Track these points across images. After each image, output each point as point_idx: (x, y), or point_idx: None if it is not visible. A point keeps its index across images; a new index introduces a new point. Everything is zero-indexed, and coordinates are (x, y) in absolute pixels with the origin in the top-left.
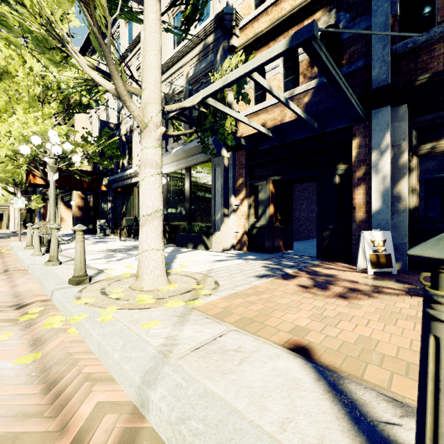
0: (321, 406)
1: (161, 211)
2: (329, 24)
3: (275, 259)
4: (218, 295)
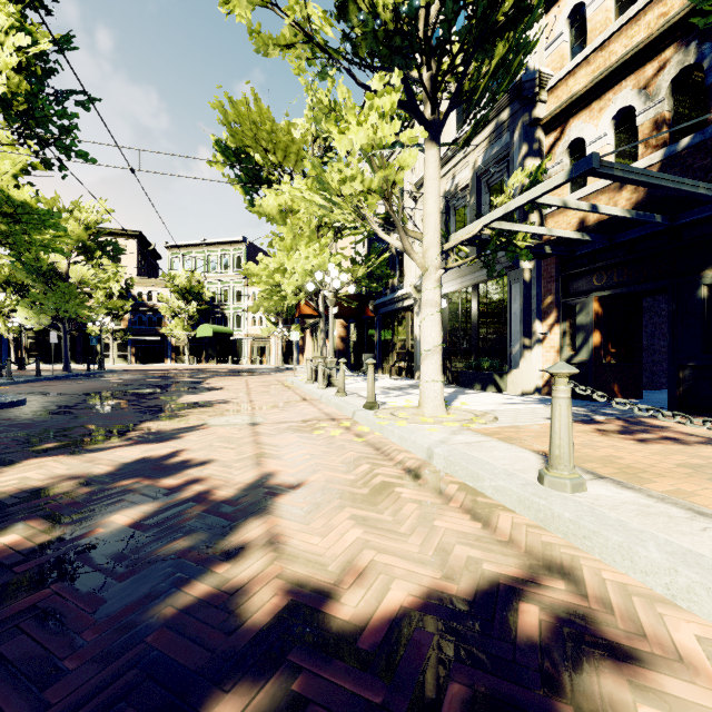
0: (533, 465)
1: (440, 346)
2: (686, 65)
3: (595, 406)
4: (493, 425)
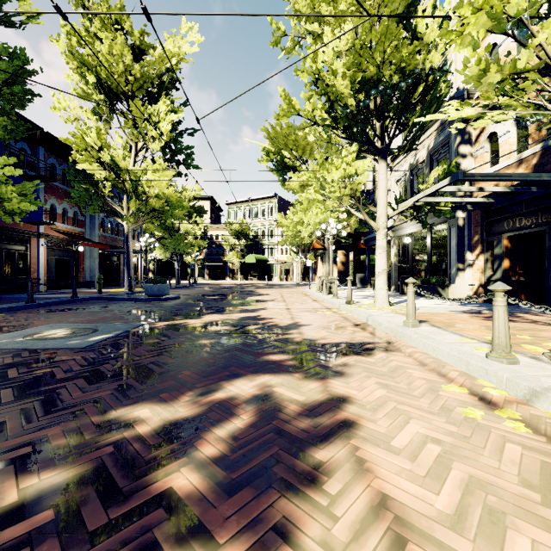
0: None
1: (386, 270)
2: None
3: None
4: None
